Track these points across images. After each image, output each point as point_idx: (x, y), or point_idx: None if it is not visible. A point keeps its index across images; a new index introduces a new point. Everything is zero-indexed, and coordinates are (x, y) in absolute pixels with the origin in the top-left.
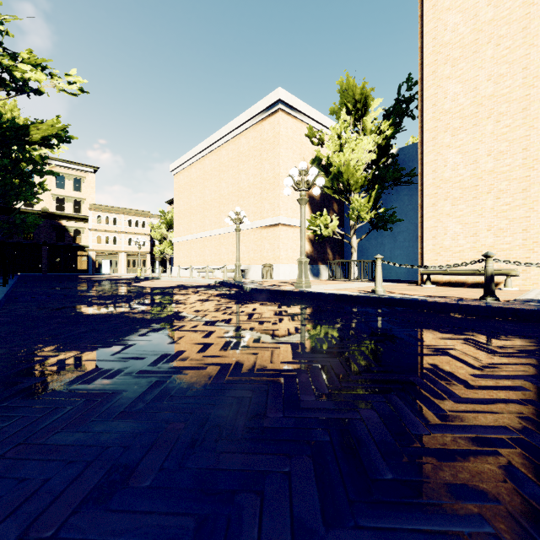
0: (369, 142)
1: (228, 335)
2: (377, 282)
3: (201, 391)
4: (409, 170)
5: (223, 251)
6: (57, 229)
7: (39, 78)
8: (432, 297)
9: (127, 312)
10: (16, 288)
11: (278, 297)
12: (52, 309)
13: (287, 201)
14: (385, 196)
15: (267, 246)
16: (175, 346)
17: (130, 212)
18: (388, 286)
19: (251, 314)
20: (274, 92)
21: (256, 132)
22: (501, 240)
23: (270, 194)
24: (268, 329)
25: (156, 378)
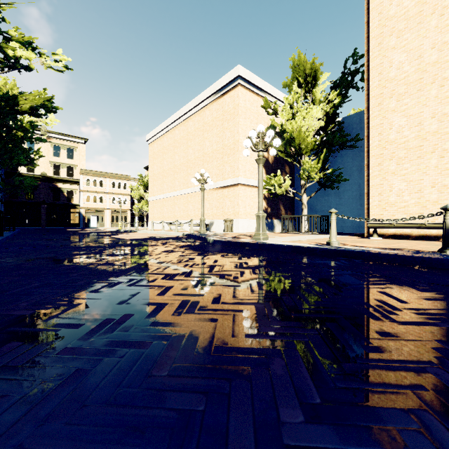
0: (318, 110)
1: (185, 292)
2: (332, 234)
3: (131, 395)
4: (353, 136)
5: (190, 208)
6: (54, 190)
7: (29, 57)
8: (388, 249)
9: (93, 263)
10: (10, 240)
11: (238, 248)
12: (25, 260)
13: (245, 164)
14: (331, 159)
15: (227, 203)
16: (124, 307)
17: (114, 176)
18: (338, 238)
19: (212, 266)
20: (234, 69)
21: (218, 105)
22: (445, 196)
23: (230, 158)
24: (229, 284)
25: (79, 363)
